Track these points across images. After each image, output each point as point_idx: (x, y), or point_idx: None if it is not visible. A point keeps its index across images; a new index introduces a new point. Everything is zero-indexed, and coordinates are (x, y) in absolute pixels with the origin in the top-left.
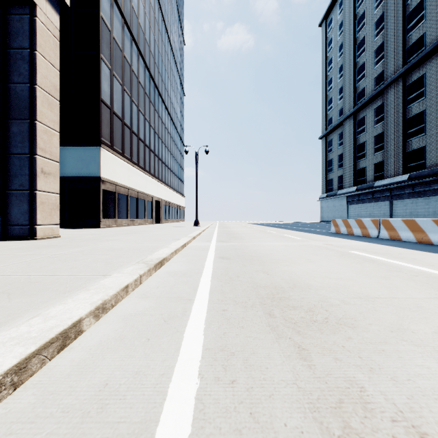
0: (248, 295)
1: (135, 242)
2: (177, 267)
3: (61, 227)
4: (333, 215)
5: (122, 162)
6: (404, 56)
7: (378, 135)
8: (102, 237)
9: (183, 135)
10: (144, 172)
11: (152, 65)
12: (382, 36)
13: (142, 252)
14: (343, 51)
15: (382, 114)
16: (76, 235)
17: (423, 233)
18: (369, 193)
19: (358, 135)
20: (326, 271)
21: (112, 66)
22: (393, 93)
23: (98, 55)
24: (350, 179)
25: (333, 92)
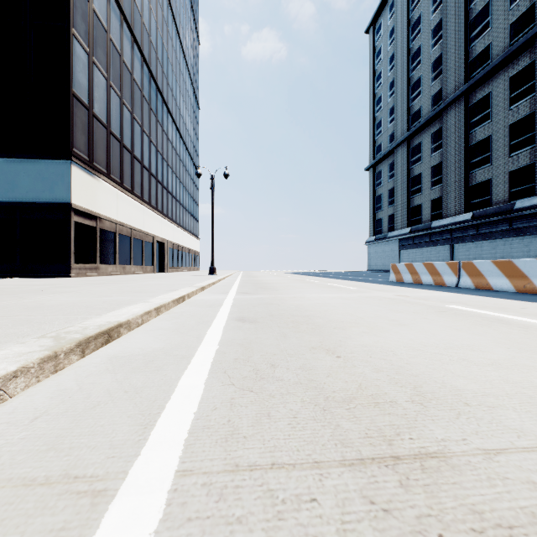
0: (312, 447)
1: (98, 295)
2: (144, 342)
3: (11, 276)
4: (383, 263)
5: (107, 186)
6: (467, 70)
7: (435, 166)
8: (53, 288)
9: (197, 159)
10: (140, 202)
11: (153, 60)
12: (440, 46)
13: (88, 312)
14: (395, 64)
15: (440, 140)
16: (13, 286)
17: (525, 279)
18: (426, 235)
19: (412, 165)
20: (448, 345)
21: (91, 49)
22: (453, 115)
23: (67, 28)
24: (402, 219)
25: (383, 114)
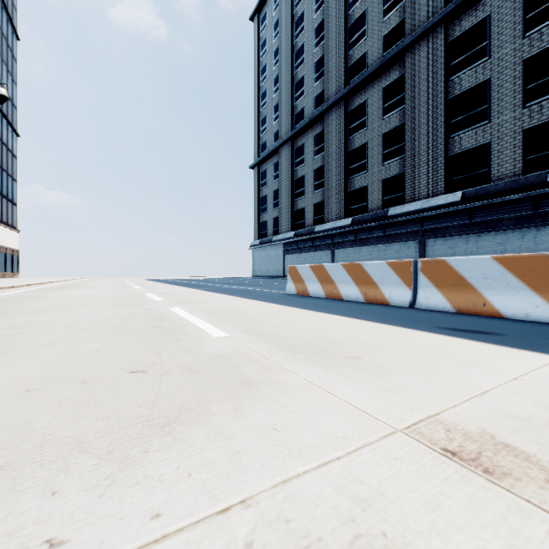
0: None
1: None
2: None
3: None
4: (268, 268)
5: None
6: (346, 75)
7: (318, 169)
8: None
9: (15, 112)
10: None
11: None
12: (322, 47)
13: None
14: (280, 58)
15: (322, 143)
16: None
17: None
18: (309, 240)
19: (296, 167)
20: None
21: None
22: (335, 118)
23: None
24: (287, 222)
25: (267, 110)
